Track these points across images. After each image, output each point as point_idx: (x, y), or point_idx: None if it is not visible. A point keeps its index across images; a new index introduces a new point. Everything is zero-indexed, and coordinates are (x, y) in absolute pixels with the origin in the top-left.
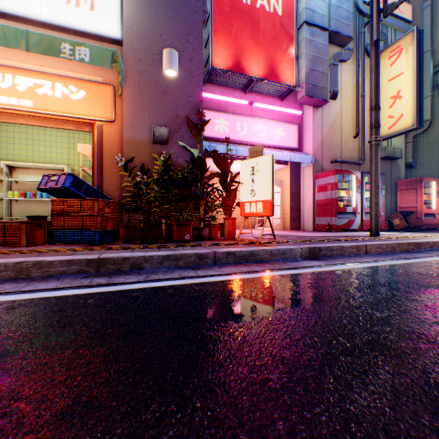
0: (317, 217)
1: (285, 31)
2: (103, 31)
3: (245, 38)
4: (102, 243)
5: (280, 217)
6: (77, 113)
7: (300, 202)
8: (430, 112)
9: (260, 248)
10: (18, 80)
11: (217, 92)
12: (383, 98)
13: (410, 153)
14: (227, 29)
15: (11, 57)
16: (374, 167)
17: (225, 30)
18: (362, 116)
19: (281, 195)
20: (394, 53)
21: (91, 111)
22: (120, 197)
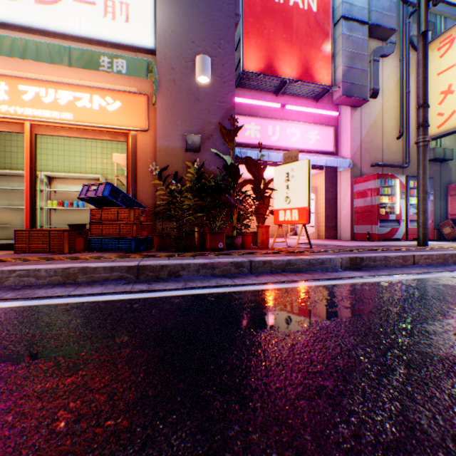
0: (356, 225)
1: (320, 28)
2: (138, 41)
3: (278, 39)
4: (137, 250)
5: (314, 226)
6: (113, 124)
7: (336, 209)
8: None
9: (298, 257)
10: (60, 94)
11: (247, 97)
12: (431, 94)
13: None
14: (258, 31)
15: (53, 73)
16: (422, 170)
17: (256, 32)
18: (406, 114)
19: (315, 202)
20: (445, 44)
21: (126, 121)
22: (153, 205)
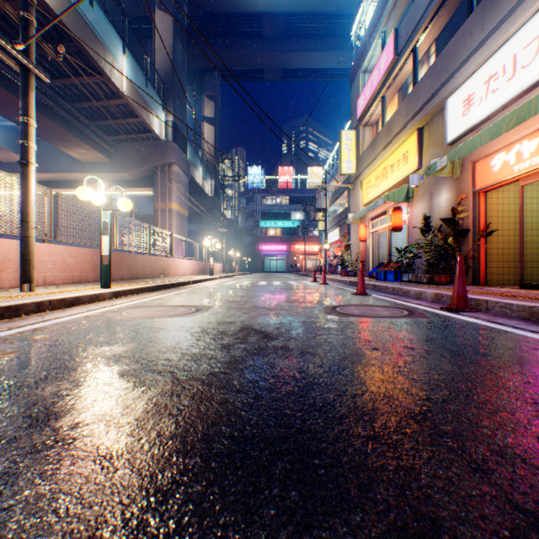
0: None
1: None
2: None
3: None
4: None
5: None
6: None
7: None
8: None
9: None
10: None
11: None
12: None
13: None
14: None
15: None
16: None
17: None
18: None
19: None
20: None
21: None
22: None
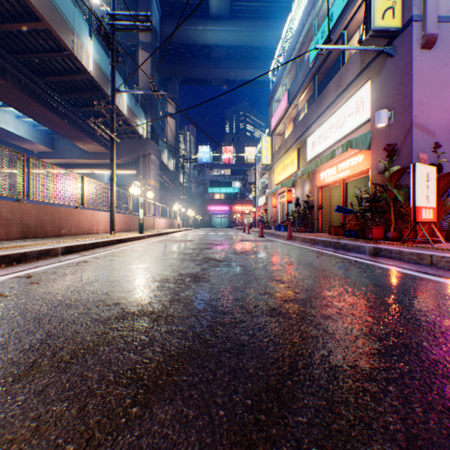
0: None
1: None
2: (366, 118)
3: None
4: (349, 236)
5: None
6: (360, 169)
7: None
8: None
9: (351, 243)
10: (346, 163)
11: None
12: None
13: None
14: None
15: (345, 154)
16: None
17: None
18: None
19: None
20: None
21: (364, 165)
22: None
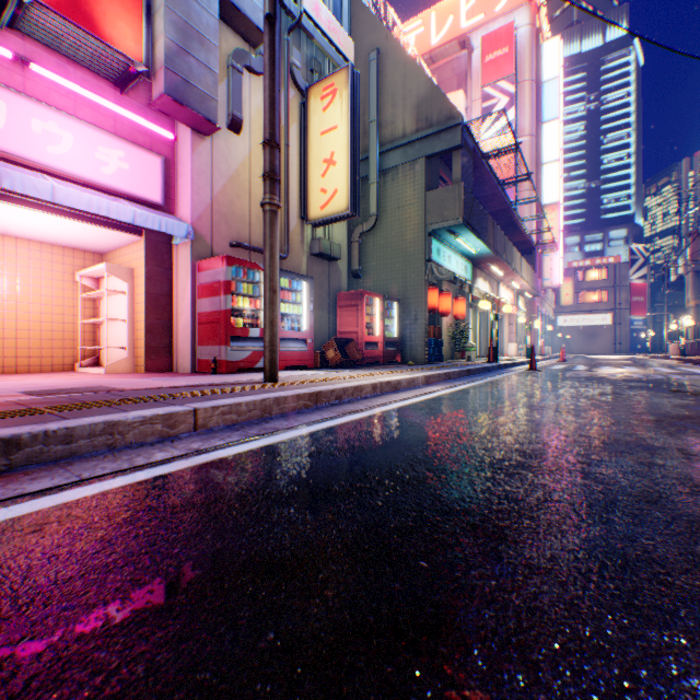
0: (202, 345)
1: None
2: None
3: None
4: None
5: (128, 346)
6: None
7: (172, 315)
8: (377, 204)
9: None
10: None
11: None
12: (315, 159)
13: (358, 257)
14: None
15: None
16: (271, 254)
17: None
18: (287, 179)
19: (131, 298)
20: (328, 94)
21: None
22: None
